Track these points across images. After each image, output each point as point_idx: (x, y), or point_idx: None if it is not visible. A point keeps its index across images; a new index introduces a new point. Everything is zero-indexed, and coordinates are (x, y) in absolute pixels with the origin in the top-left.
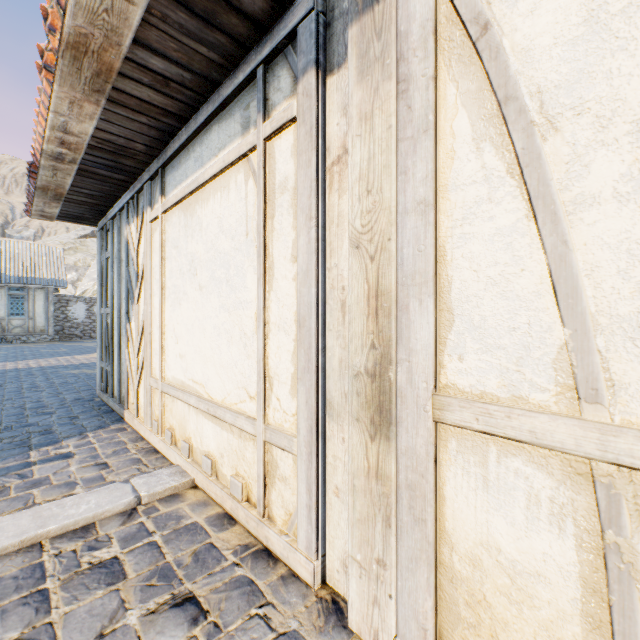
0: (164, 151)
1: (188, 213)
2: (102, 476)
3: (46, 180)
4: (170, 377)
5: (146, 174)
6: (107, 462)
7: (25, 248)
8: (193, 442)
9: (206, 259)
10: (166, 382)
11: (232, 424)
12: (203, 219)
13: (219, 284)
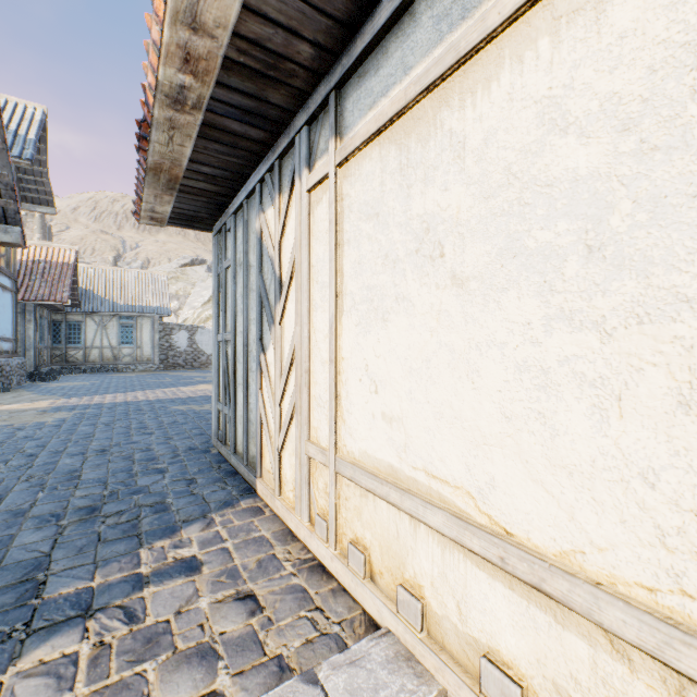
0: (345, 51)
1: (411, 139)
2: (255, 636)
3: (159, 152)
4: (355, 451)
5: (300, 116)
6: (254, 593)
7: (134, 277)
8: (429, 599)
9: (481, 215)
10: (345, 458)
11: (645, 650)
12: (468, 130)
13: (544, 263)
